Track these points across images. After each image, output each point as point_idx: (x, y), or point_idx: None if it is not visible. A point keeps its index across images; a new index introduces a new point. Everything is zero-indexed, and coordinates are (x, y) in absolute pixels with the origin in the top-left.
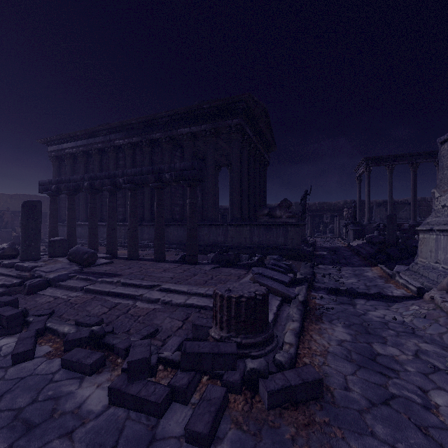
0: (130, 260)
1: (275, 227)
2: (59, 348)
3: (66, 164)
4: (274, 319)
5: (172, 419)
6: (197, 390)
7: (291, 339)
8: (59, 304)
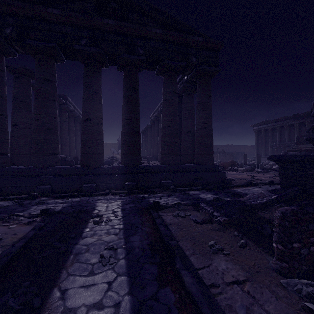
0: None
1: None
2: None
3: (262, 133)
4: None
5: None
6: None
7: None
8: None
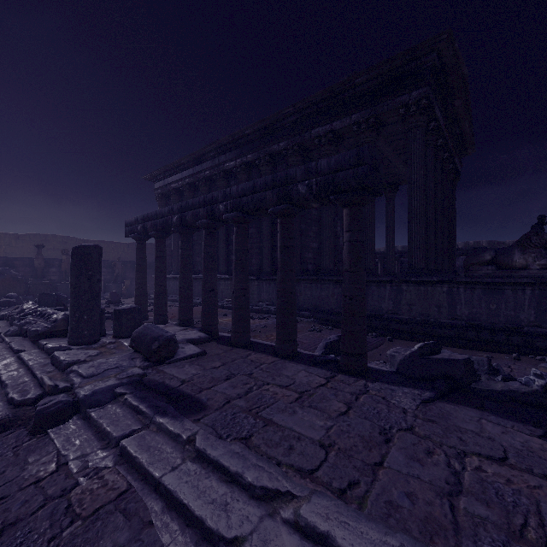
0: (235, 346)
1: (511, 288)
2: None
3: (172, 202)
4: None
5: None
6: None
7: None
8: (42, 507)
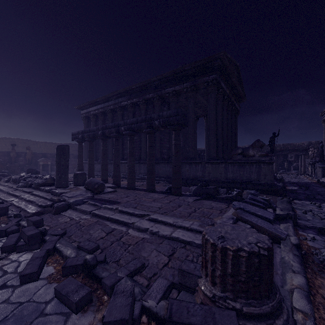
0: (129, 189)
1: (248, 165)
2: (59, 271)
3: (91, 121)
4: None
5: None
6: None
7: (303, 304)
8: (72, 225)
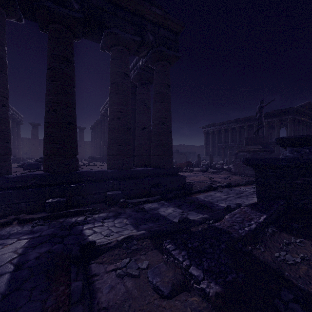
0: None
1: None
2: None
3: (210, 135)
4: None
5: None
6: None
7: None
8: None
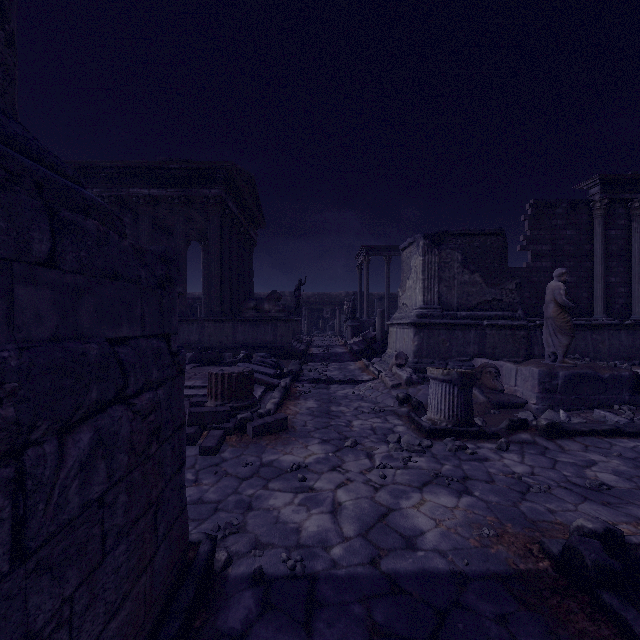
0: None
1: (263, 323)
2: None
3: None
4: (258, 399)
5: (187, 451)
6: (201, 438)
7: (271, 406)
8: None
